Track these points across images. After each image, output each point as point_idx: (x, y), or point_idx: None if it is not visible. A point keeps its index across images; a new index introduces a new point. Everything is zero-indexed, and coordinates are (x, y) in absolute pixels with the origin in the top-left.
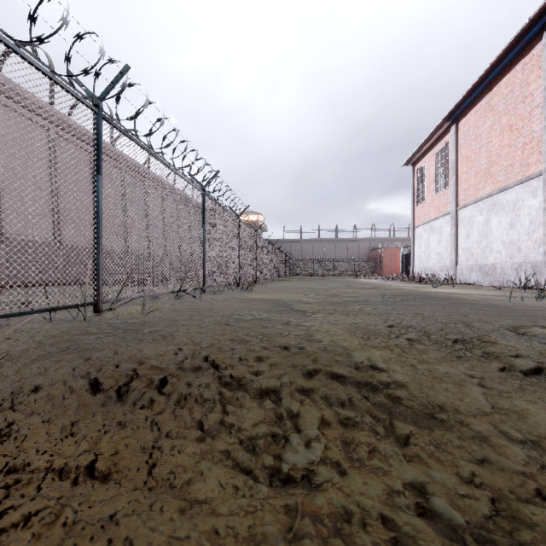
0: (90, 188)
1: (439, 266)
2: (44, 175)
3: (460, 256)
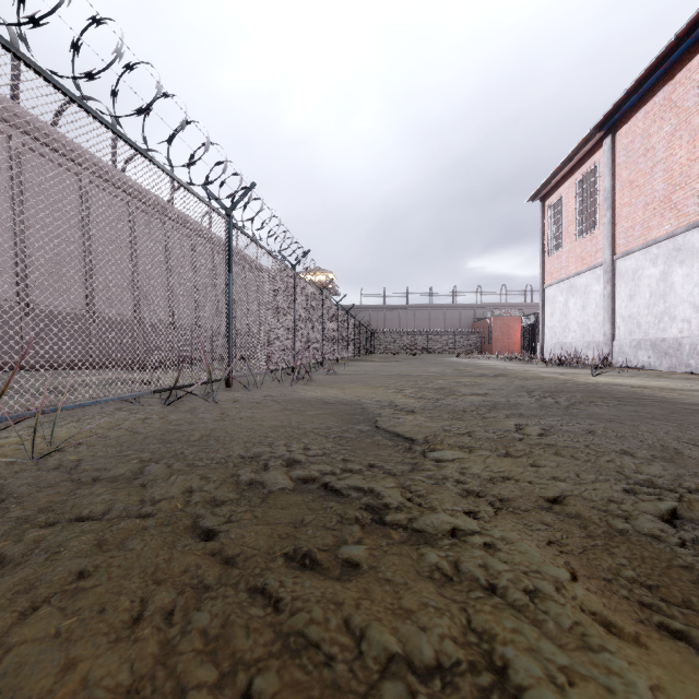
0: (78, 228)
1: (584, 341)
2: (2, 204)
3: (618, 327)
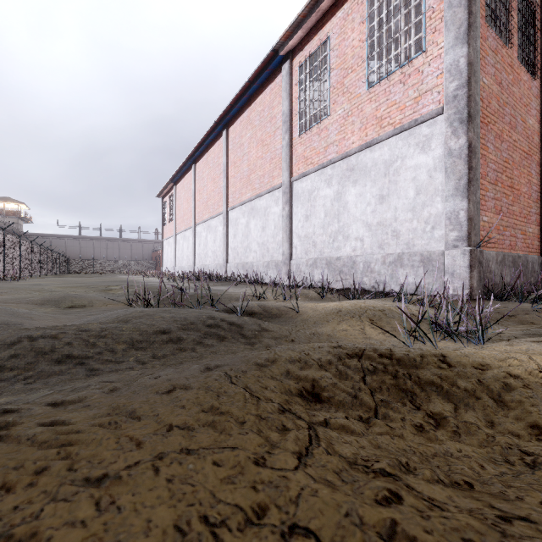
0: None
1: (171, 267)
2: None
3: (177, 261)
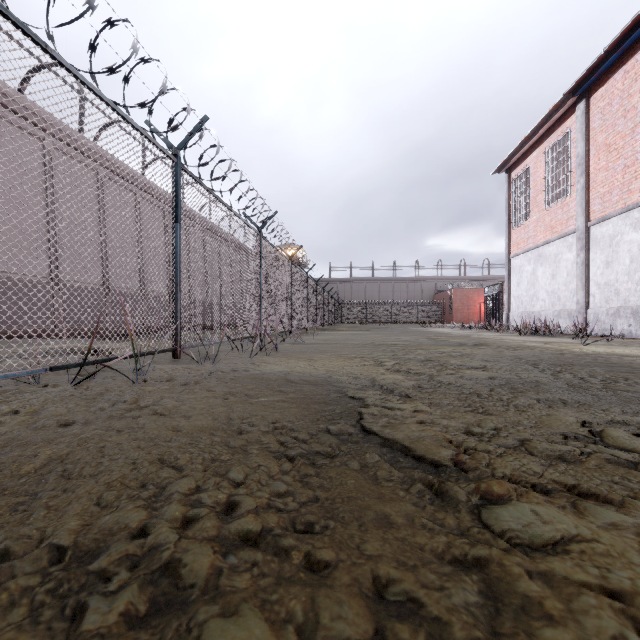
0: (41, 194)
1: (554, 310)
2: None
3: (593, 295)
